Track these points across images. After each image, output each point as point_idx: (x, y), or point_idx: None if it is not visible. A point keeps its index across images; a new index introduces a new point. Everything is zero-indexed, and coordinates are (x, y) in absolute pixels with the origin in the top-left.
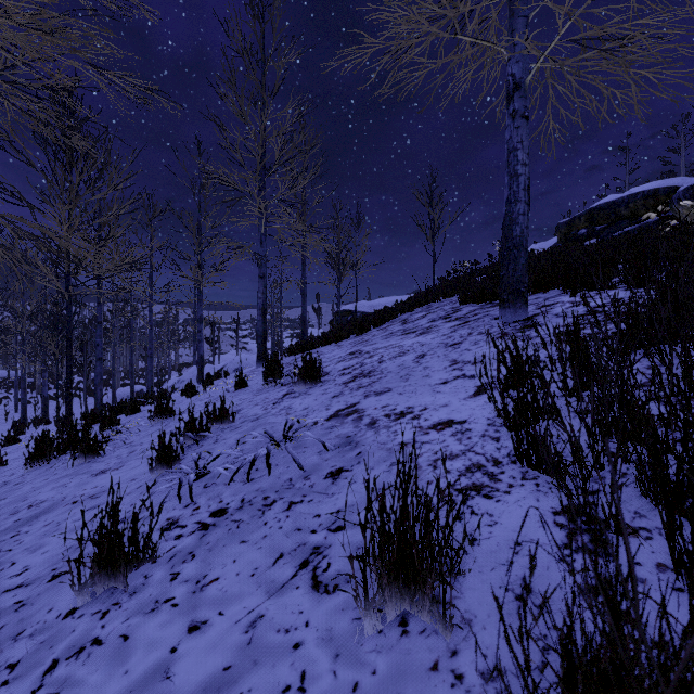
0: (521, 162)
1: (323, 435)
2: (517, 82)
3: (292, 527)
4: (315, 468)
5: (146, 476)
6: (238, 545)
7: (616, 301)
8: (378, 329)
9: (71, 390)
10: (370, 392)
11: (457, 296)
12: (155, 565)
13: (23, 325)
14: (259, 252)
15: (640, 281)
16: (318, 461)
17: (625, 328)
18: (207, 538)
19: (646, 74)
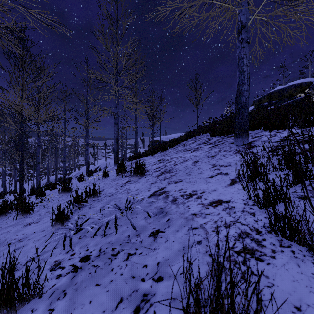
0: (245, 64)
1: (147, 206)
2: (243, 25)
3: (129, 274)
4: (142, 229)
5: (50, 228)
6: (93, 288)
7: (295, 134)
8: (172, 148)
9: (22, 178)
10: (171, 181)
11: (208, 133)
12: (40, 300)
13: (4, 147)
14: (115, 112)
15: (305, 124)
16: (144, 224)
17: (307, 147)
18: (75, 279)
19: (311, 18)
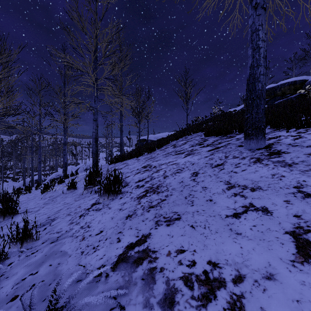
0: (261, 38)
1: None
2: None
3: None
4: None
5: None
6: None
7: None
8: (160, 149)
9: None
10: (160, 216)
11: (200, 132)
12: None
13: None
14: (93, 106)
15: None
16: None
17: None
18: None
19: None
